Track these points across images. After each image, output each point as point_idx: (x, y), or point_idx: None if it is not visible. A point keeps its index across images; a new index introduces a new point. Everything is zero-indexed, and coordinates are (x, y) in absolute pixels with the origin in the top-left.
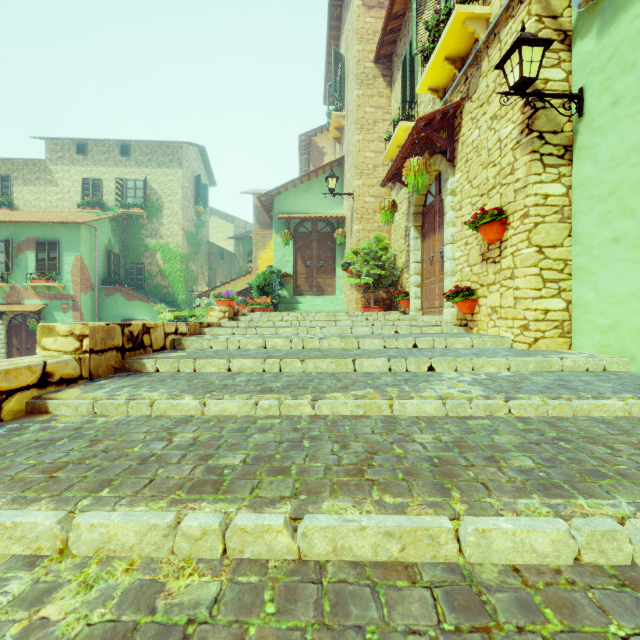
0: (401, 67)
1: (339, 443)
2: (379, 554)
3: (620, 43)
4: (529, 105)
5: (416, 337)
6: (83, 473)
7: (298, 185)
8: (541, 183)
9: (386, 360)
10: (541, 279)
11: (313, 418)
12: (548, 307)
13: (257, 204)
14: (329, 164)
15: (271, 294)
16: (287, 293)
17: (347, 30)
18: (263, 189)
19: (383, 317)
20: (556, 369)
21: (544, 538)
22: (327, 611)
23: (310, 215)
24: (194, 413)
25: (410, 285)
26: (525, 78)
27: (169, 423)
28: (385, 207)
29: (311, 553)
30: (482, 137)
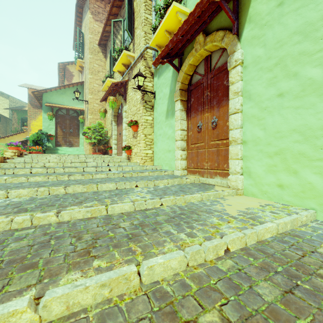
0: (109, 53)
1: (76, 181)
2: (82, 191)
3: (161, 83)
4: (141, 93)
5: (109, 162)
6: (0, 188)
7: (58, 90)
8: (146, 116)
9: (95, 167)
10: (146, 144)
11: (68, 180)
12: (148, 152)
13: (30, 94)
14: (76, 83)
15: (42, 145)
16: (51, 145)
17: (85, 23)
18: (34, 85)
19: (101, 156)
20: (145, 169)
21: (111, 185)
22: (72, 195)
23: (65, 106)
24: (24, 181)
25: (112, 144)
26: (139, 85)
27: (16, 183)
28: (102, 111)
29: (68, 192)
30: (133, 96)
